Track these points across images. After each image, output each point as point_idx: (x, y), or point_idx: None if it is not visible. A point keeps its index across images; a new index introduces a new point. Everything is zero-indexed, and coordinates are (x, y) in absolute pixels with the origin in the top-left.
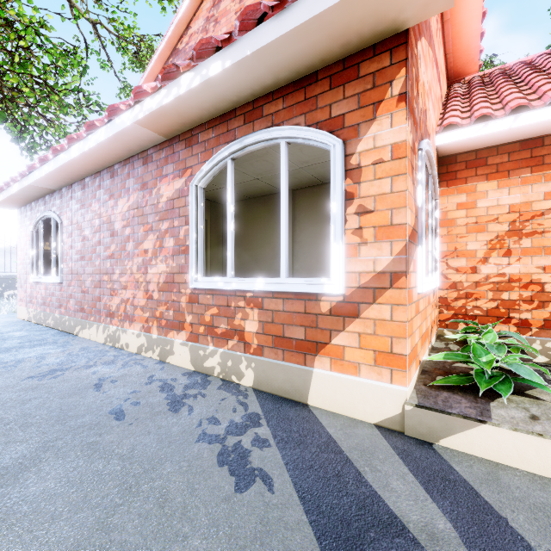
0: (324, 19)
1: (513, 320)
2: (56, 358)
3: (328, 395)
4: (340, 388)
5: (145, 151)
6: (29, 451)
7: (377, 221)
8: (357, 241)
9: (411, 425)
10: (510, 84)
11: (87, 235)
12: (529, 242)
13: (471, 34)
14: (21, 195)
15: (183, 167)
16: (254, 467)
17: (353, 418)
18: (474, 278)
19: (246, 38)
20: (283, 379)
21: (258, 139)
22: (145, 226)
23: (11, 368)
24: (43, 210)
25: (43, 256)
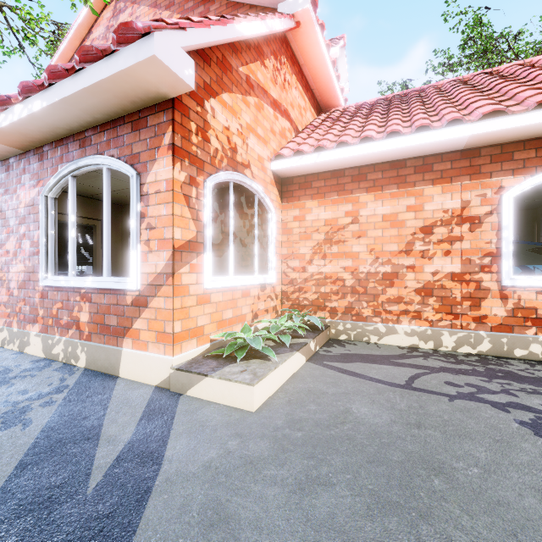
0: (102, 86)
1: (327, 308)
2: None
3: (131, 368)
4: (138, 362)
5: (8, 160)
6: None
7: (157, 236)
8: (147, 250)
9: (174, 383)
10: (336, 124)
11: None
12: (337, 248)
13: (326, 76)
14: None
15: (37, 178)
16: (25, 418)
17: (144, 383)
18: (304, 276)
19: (55, 87)
20: (105, 358)
21: (87, 163)
22: (7, 229)
23: None
24: None
25: None
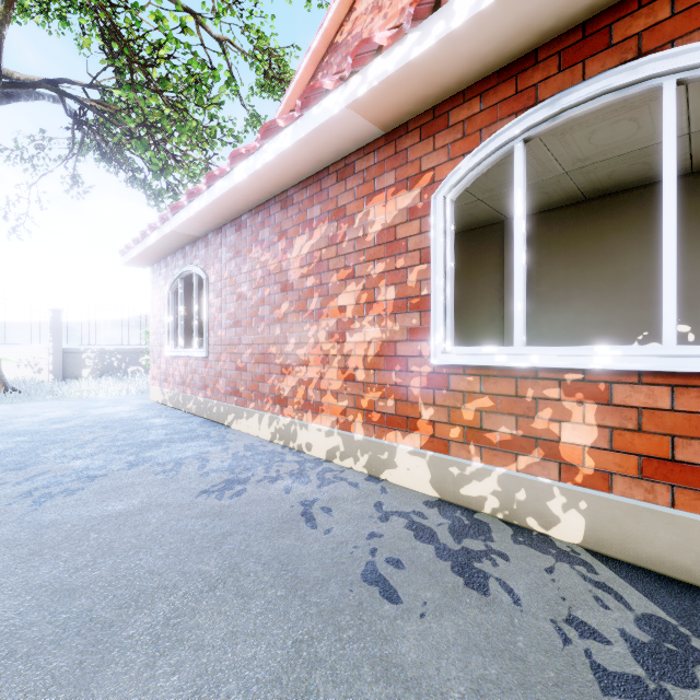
0: None
1: None
2: (222, 461)
3: None
4: None
5: (341, 161)
6: (280, 666)
7: None
8: None
9: None
10: None
11: (244, 292)
12: None
13: None
14: (158, 246)
15: (415, 172)
16: None
17: None
18: None
19: None
20: (672, 542)
21: (603, 89)
22: (340, 272)
23: (173, 473)
24: (182, 265)
25: (181, 324)
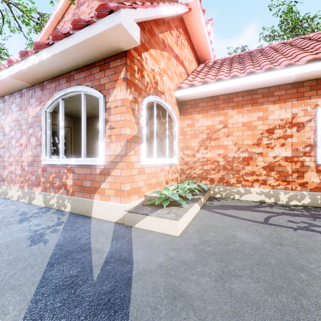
0: (85, 43)
1: (208, 178)
2: None
3: (99, 211)
4: (103, 208)
5: (21, 90)
6: None
7: (116, 132)
8: (109, 141)
9: (127, 220)
10: (212, 69)
11: None
12: (214, 143)
13: (204, 41)
14: None
15: (40, 101)
16: (44, 239)
17: (107, 220)
18: (194, 159)
19: (56, 45)
20: (82, 206)
21: (72, 91)
22: (21, 131)
23: None
24: None
25: None
